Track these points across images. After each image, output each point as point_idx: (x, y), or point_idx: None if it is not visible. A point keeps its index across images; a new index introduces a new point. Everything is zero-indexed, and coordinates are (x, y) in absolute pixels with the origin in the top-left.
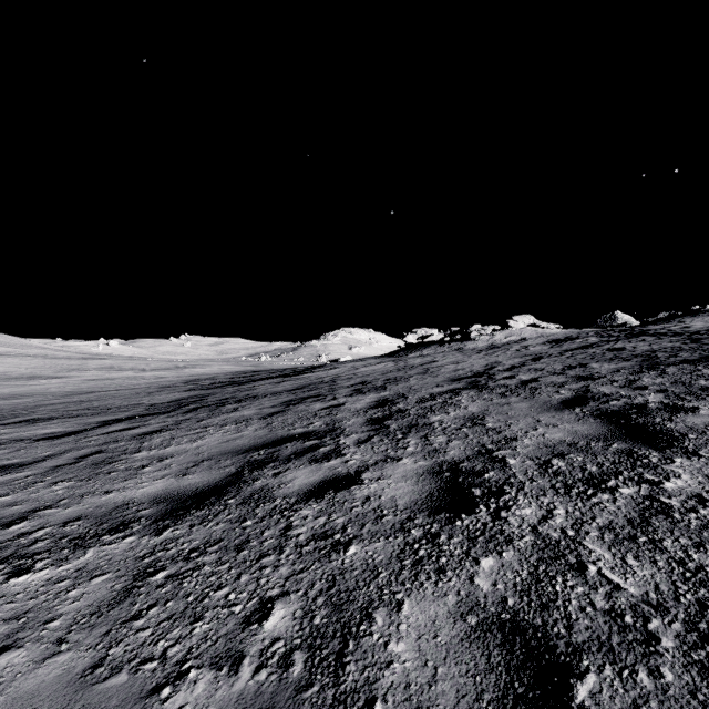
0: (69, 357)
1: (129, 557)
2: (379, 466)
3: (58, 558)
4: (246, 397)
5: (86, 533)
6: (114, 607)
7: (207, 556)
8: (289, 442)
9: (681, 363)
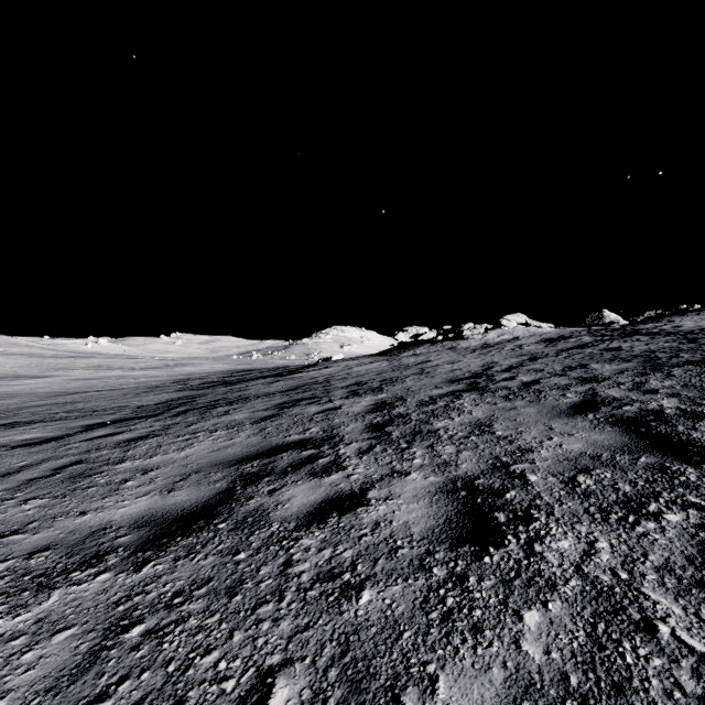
0: (56, 355)
1: (100, 603)
2: (385, 483)
3: (16, 604)
4: (238, 398)
5: (54, 568)
6: (76, 680)
7: (193, 603)
8: (285, 452)
9: (686, 365)
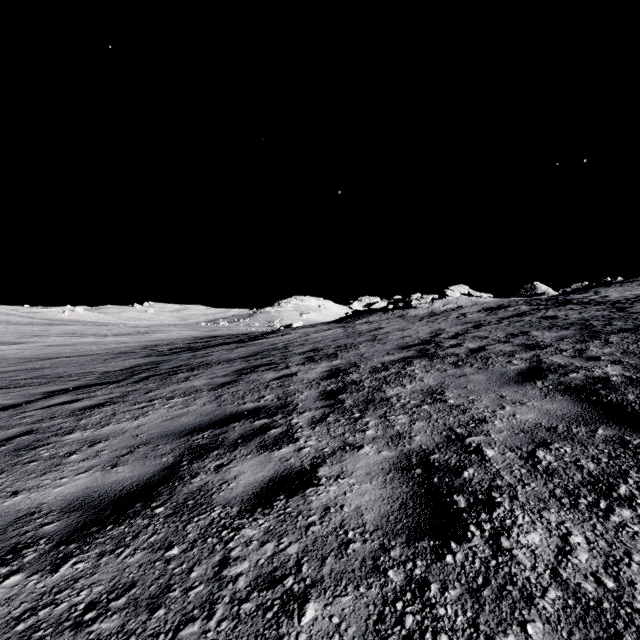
0: (33, 323)
1: None
2: (337, 458)
3: None
4: (199, 364)
5: None
6: None
7: (107, 620)
8: (237, 421)
9: (620, 332)
